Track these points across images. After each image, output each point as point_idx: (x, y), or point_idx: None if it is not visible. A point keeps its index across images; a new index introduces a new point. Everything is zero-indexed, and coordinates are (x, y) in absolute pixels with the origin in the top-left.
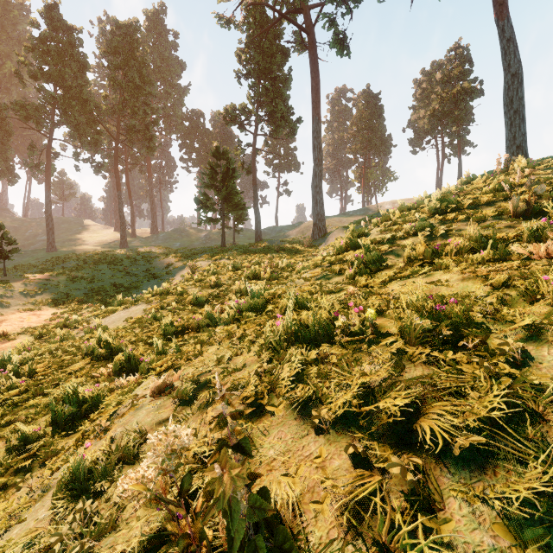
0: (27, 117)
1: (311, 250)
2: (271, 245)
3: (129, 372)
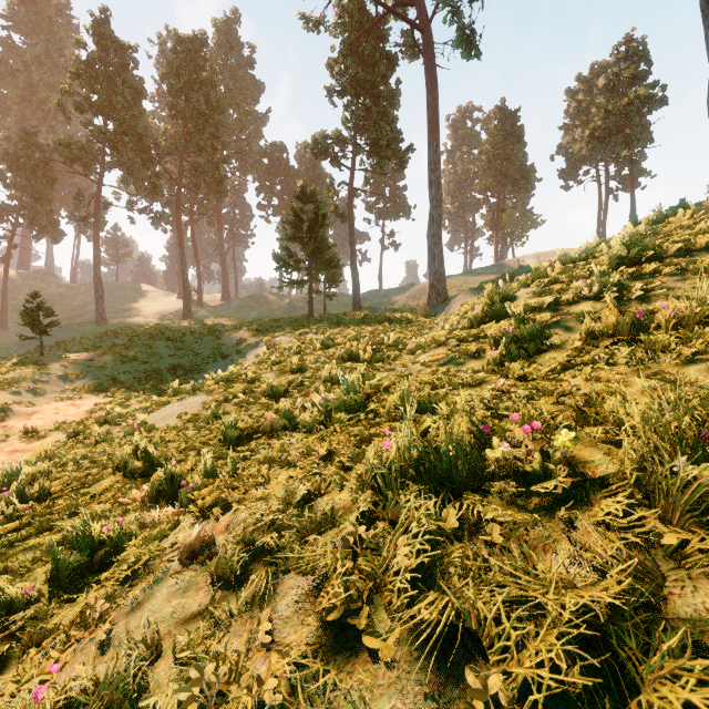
0: (72, 159)
1: (427, 320)
2: (373, 315)
3: (171, 498)
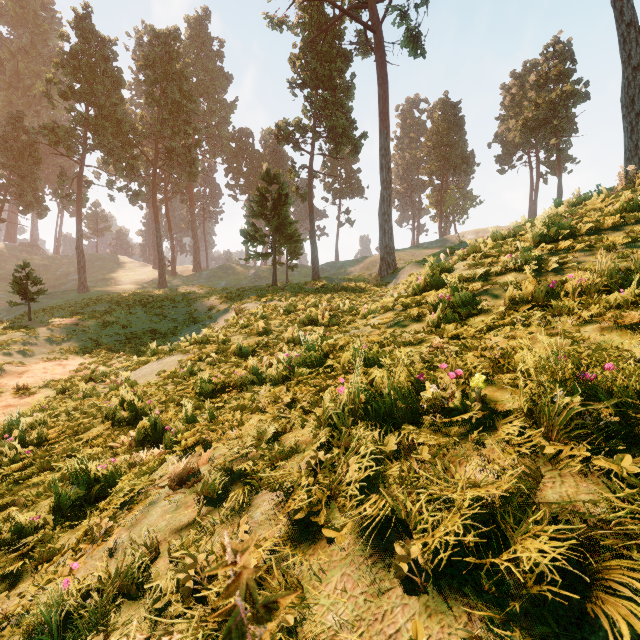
0: (56, 141)
1: (378, 289)
2: (331, 284)
3: (155, 442)
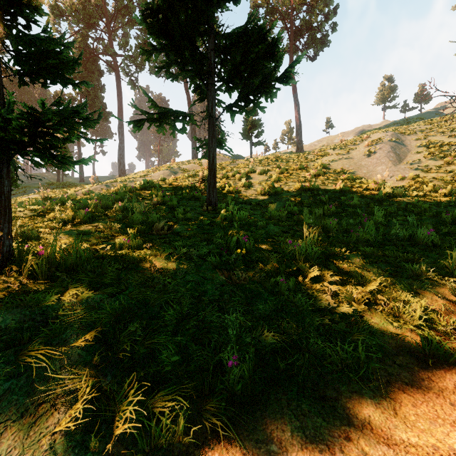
0: None
1: None
2: None
3: None
